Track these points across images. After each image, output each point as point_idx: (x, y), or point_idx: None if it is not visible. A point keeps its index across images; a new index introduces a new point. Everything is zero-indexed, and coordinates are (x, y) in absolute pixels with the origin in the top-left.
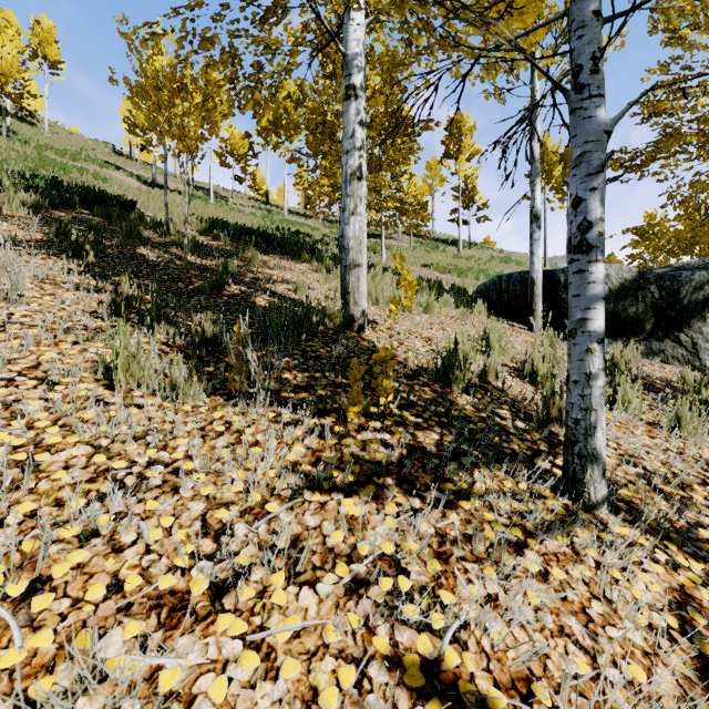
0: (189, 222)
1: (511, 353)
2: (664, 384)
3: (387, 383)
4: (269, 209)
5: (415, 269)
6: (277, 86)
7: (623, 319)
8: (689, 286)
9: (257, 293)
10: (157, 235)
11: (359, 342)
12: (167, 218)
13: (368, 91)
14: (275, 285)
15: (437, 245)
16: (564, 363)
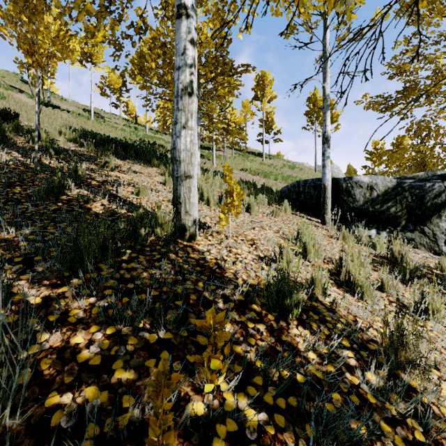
0: (64, 132)
1: (323, 255)
2: (431, 273)
3: (216, 364)
4: (136, 127)
5: (236, 172)
6: (120, 14)
7: (386, 216)
8: (431, 193)
9: (95, 198)
10: (26, 141)
11: (189, 255)
12: (38, 128)
13: (202, 37)
14: (117, 189)
15: (249, 156)
16: (367, 264)
